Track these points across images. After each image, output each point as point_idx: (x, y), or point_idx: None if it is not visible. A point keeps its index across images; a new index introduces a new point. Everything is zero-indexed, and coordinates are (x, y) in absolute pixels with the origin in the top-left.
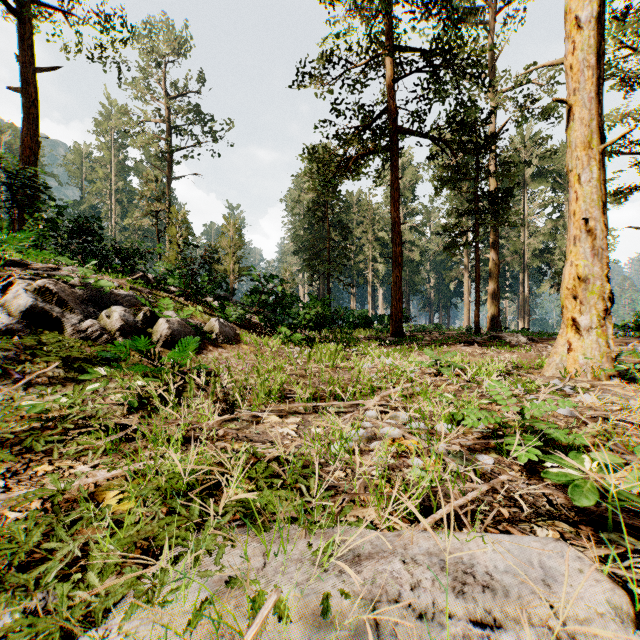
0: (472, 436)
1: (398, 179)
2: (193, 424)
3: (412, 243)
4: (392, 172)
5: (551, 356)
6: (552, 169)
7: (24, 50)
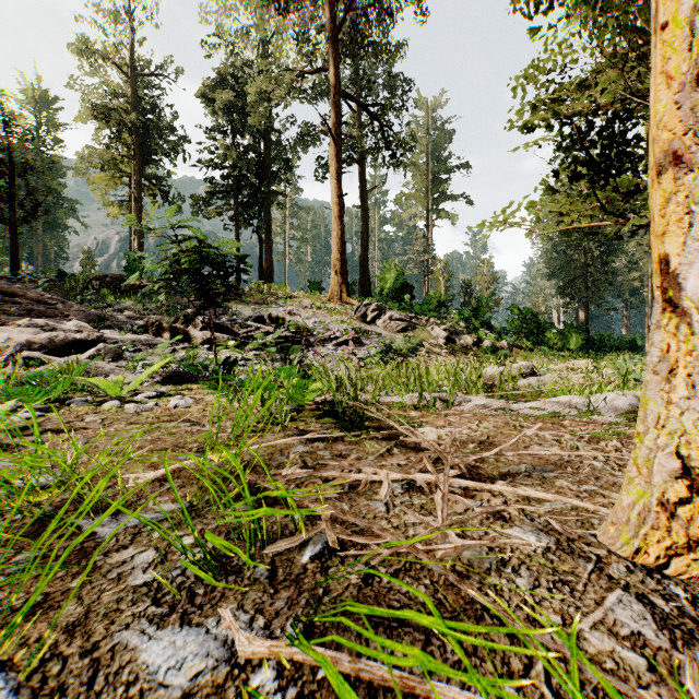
0: None
1: None
2: None
3: None
4: None
5: None
6: None
7: (362, 183)
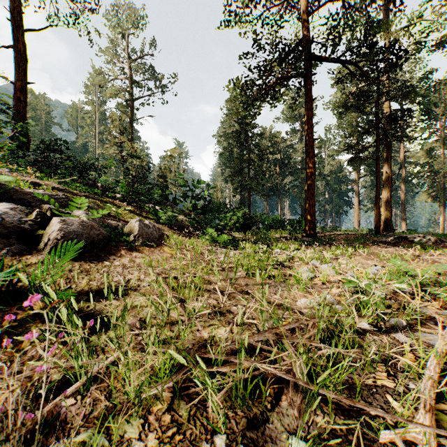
0: None
1: (311, 100)
2: None
3: None
4: (306, 94)
5: None
6: (428, 102)
7: (16, 16)
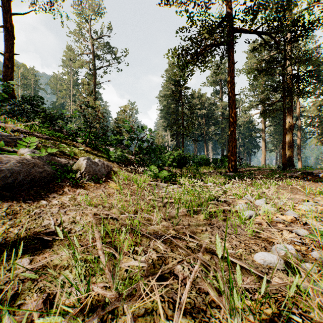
0: None
1: (233, 64)
2: None
3: None
4: (229, 59)
5: None
6: (318, 70)
7: (5, 3)
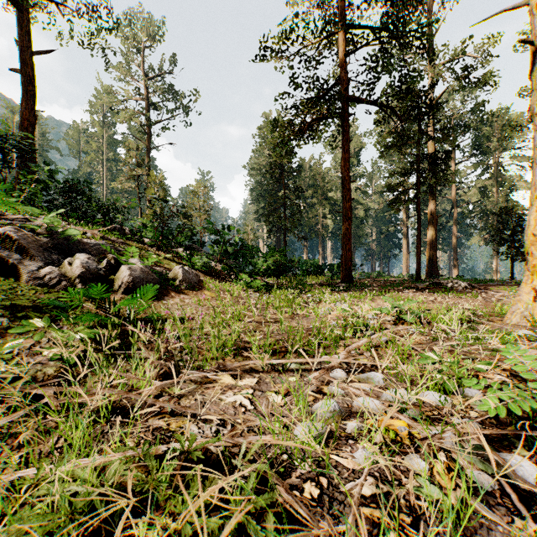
0: (475, 413)
1: (348, 141)
2: (132, 387)
3: (357, 202)
4: (342, 135)
5: (514, 304)
6: (482, 135)
7: (23, 36)
